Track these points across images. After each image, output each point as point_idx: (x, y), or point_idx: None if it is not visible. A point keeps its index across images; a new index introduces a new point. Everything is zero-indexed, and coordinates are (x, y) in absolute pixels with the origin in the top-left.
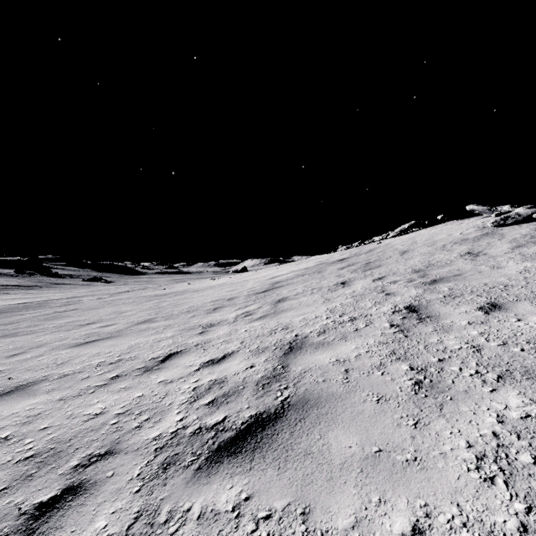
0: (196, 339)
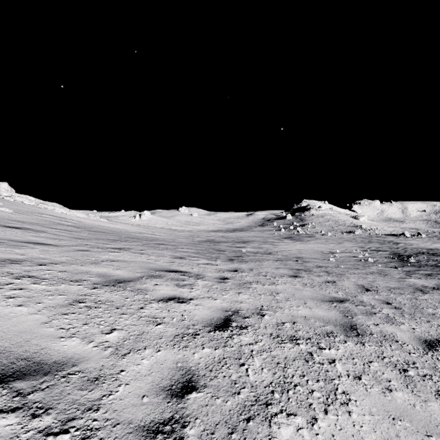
0: (198, 353)
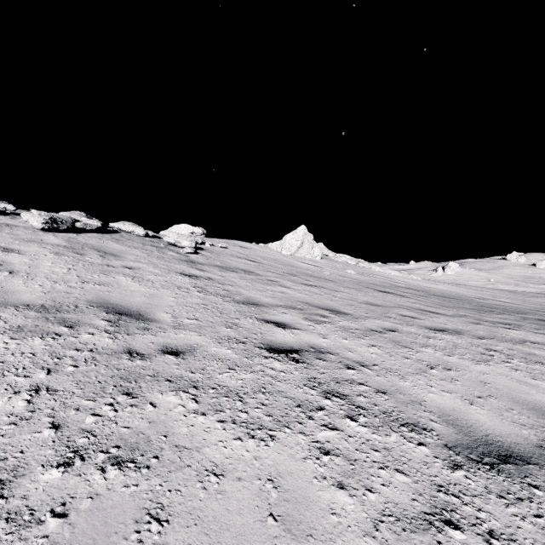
0: None
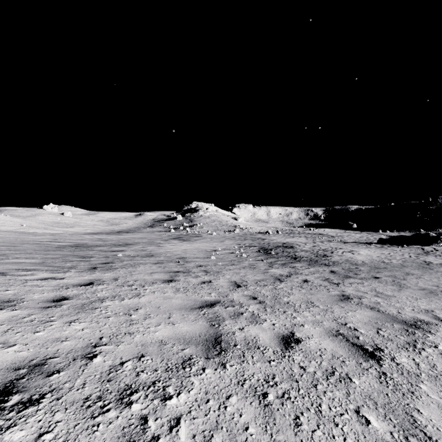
0: None
